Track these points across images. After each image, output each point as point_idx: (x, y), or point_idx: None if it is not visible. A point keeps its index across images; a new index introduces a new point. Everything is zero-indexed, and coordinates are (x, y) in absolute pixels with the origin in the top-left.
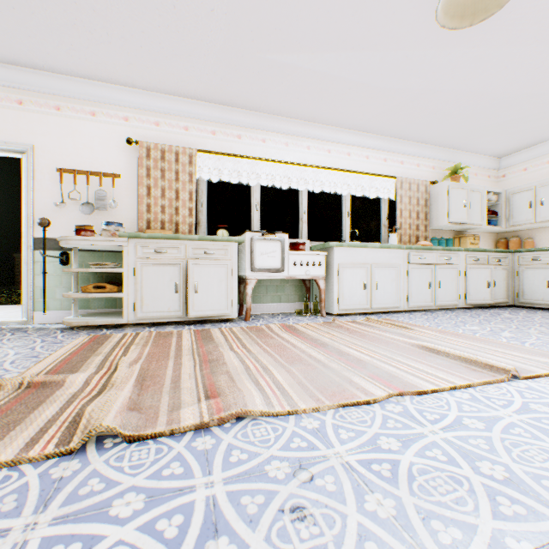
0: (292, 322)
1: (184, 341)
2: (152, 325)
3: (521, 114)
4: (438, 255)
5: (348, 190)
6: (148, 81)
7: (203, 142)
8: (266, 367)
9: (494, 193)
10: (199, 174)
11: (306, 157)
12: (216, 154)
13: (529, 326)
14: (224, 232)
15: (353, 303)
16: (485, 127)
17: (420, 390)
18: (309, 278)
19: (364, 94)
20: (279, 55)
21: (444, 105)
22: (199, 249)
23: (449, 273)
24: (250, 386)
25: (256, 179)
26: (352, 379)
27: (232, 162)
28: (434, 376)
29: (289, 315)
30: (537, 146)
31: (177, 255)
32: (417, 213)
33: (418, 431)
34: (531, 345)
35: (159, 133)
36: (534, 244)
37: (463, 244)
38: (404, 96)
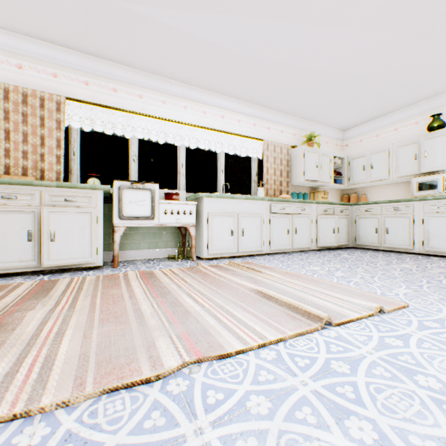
0: (159, 267)
1: (7, 297)
2: (1, 276)
3: (356, 94)
4: (295, 206)
5: (223, 149)
6: (2, 17)
7: (75, 91)
8: (63, 331)
9: (339, 158)
10: (71, 123)
11: (183, 116)
12: (88, 104)
13: (359, 265)
14: (96, 180)
15: (222, 248)
16: (331, 103)
17: (223, 353)
18: (180, 225)
19: (230, 61)
20: (139, 6)
21: (298, 80)
22: (58, 196)
23: (303, 221)
24: (1, 369)
25: (133, 132)
26: (155, 342)
27: (107, 114)
28: (250, 329)
29: (163, 260)
30: (369, 122)
31: (31, 201)
32: (281, 171)
33: (179, 431)
34: (355, 284)
35: (22, 76)
36: (367, 199)
37: (316, 198)
38: (264, 66)
